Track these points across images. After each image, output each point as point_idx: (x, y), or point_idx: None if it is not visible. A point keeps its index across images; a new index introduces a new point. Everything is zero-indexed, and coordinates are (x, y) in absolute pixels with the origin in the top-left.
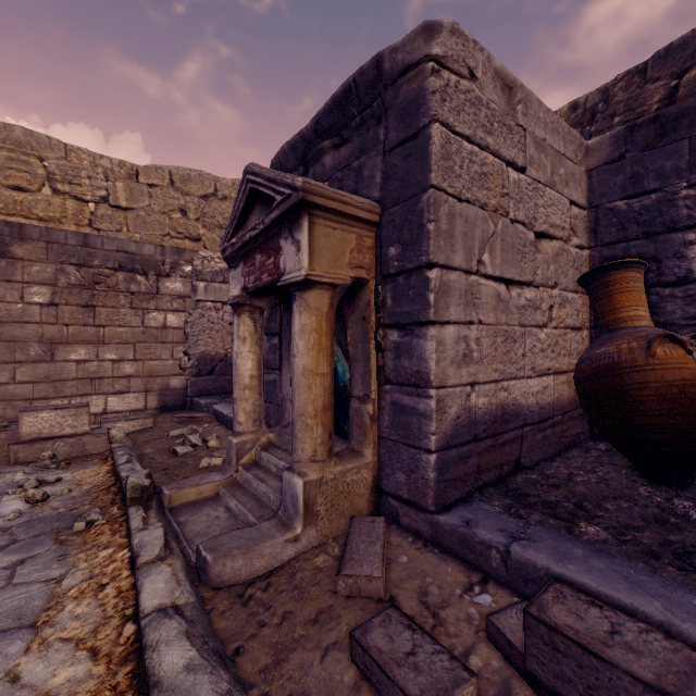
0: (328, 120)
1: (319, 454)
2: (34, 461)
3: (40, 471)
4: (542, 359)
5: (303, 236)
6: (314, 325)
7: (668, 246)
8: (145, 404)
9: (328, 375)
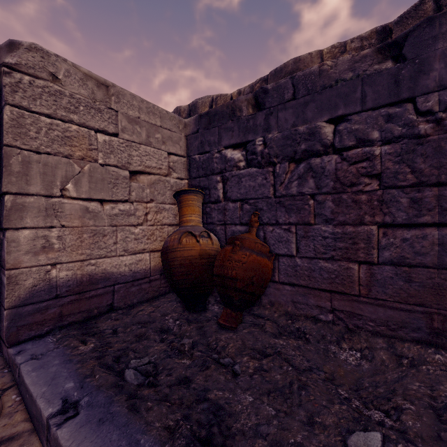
0: None
1: None
2: None
3: None
4: (136, 244)
5: None
6: None
7: (212, 182)
8: None
9: None
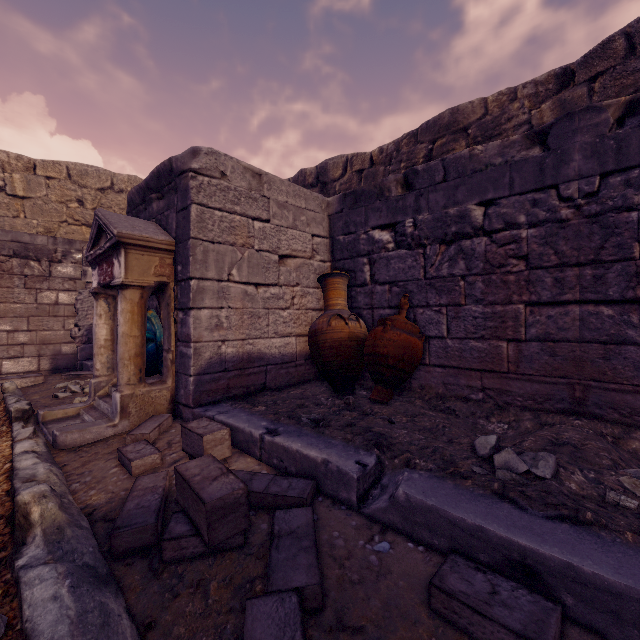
0: (153, 183)
1: (132, 380)
2: None
3: None
4: (284, 327)
5: (122, 259)
6: (129, 309)
7: (358, 264)
8: (38, 366)
9: (139, 337)
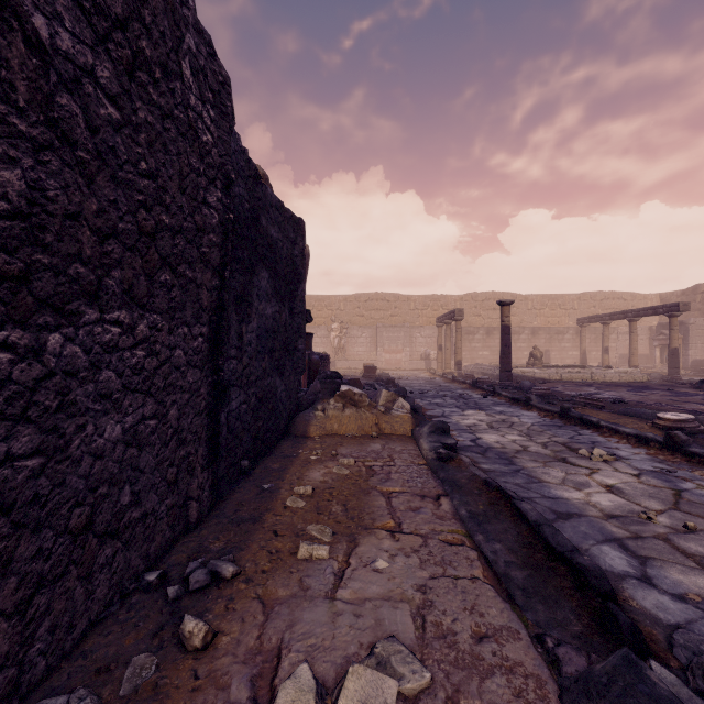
0: None
1: None
2: None
3: None
4: None
5: None
6: None
7: None
8: None
9: None
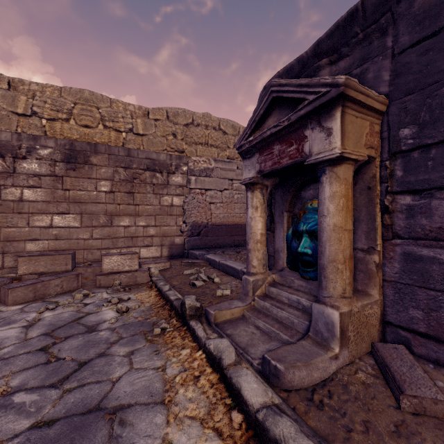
0: (328, 42)
1: (347, 291)
2: (109, 286)
3: (116, 292)
4: None
5: (336, 123)
6: (343, 192)
7: None
8: (161, 253)
9: (352, 231)
